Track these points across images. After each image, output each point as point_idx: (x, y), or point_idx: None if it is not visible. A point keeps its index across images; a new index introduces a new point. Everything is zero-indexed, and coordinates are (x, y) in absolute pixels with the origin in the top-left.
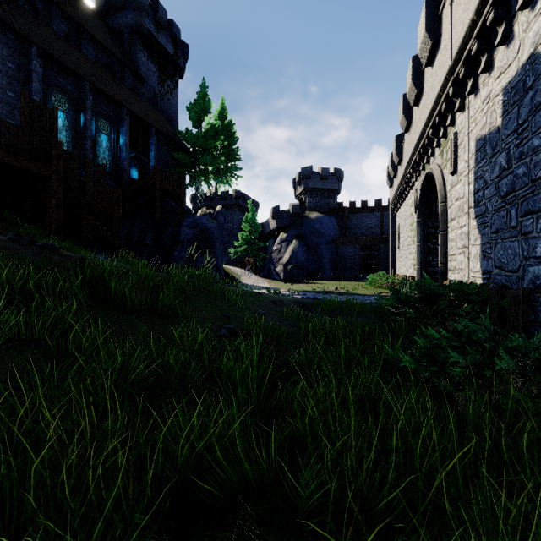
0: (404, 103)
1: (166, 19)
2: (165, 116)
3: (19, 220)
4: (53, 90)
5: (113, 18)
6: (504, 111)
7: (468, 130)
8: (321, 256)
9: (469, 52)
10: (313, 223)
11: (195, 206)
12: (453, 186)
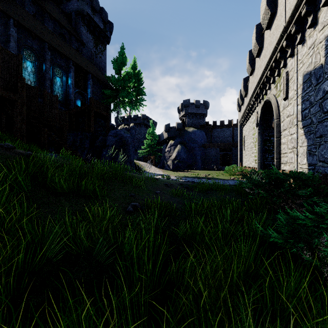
0: (249, 56)
1: (99, 7)
2: (98, 67)
3: (0, 131)
4: (24, 48)
5: (65, 5)
6: (326, 52)
7: (297, 69)
8: (195, 155)
9: (299, 15)
10: (190, 134)
11: (117, 123)
12: (285, 107)
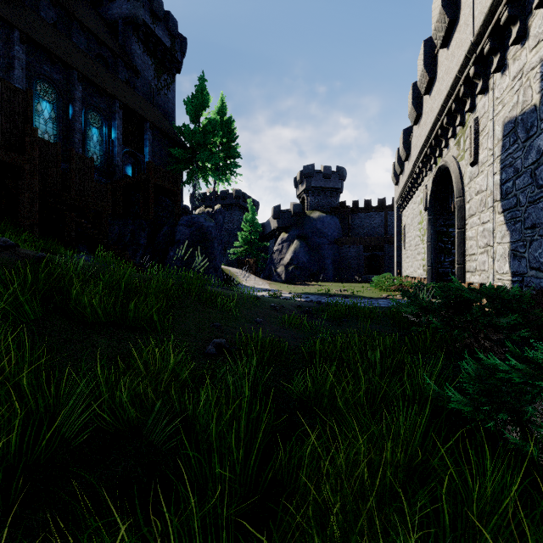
0: (413, 93)
1: (163, 11)
2: (161, 111)
3: None
4: (38, 79)
5: (107, 8)
6: None
7: (493, 114)
8: (323, 257)
9: (497, 22)
10: (315, 223)
11: (192, 204)
12: (473, 178)
